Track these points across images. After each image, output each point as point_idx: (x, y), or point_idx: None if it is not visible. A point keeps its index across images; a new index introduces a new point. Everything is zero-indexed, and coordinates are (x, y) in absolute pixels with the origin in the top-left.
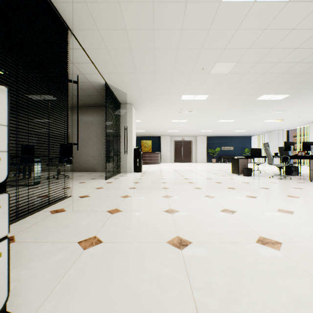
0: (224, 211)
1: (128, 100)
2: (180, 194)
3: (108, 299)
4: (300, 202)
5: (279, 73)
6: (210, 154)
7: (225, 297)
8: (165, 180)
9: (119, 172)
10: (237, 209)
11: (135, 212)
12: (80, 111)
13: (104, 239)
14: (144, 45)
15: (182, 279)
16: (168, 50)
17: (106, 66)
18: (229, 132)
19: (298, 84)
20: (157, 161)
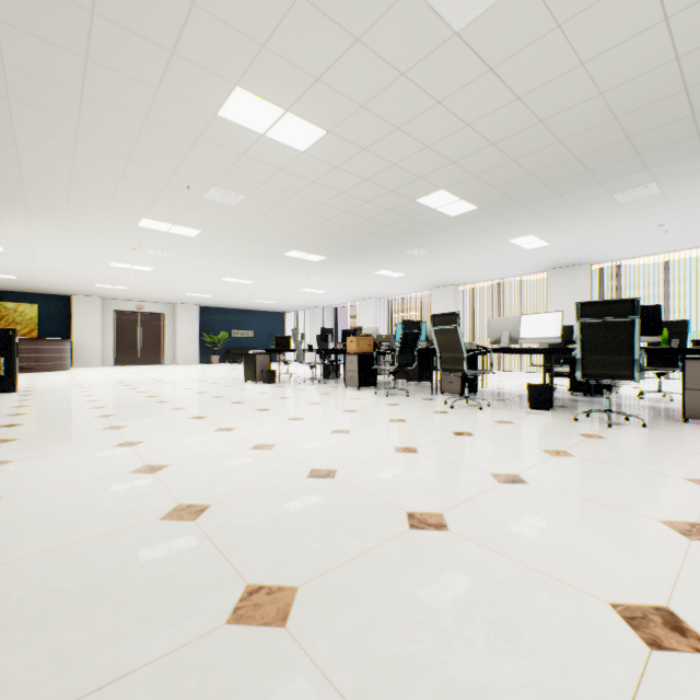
0: (220, 430)
1: None
2: (144, 421)
3: (61, 524)
4: (318, 408)
5: (308, 226)
6: (208, 345)
7: (206, 487)
8: (101, 403)
9: None
10: (240, 425)
11: (49, 456)
12: None
13: (4, 495)
14: (51, 107)
15: (158, 490)
16: (114, 135)
17: None
18: (246, 302)
19: (335, 246)
20: (62, 363)
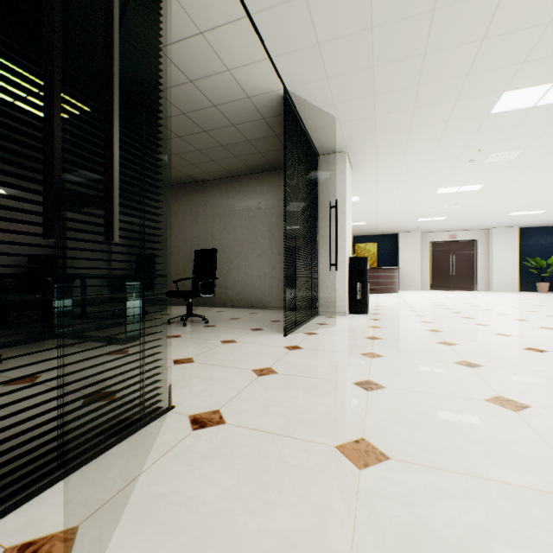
0: None
1: (336, 143)
2: None
3: None
4: None
5: None
6: (531, 270)
7: None
8: (463, 353)
9: (315, 312)
10: None
11: None
12: (236, 185)
13: None
14: None
15: None
16: None
17: (284, 18)
18: None
19: None
20: (393, 287)
